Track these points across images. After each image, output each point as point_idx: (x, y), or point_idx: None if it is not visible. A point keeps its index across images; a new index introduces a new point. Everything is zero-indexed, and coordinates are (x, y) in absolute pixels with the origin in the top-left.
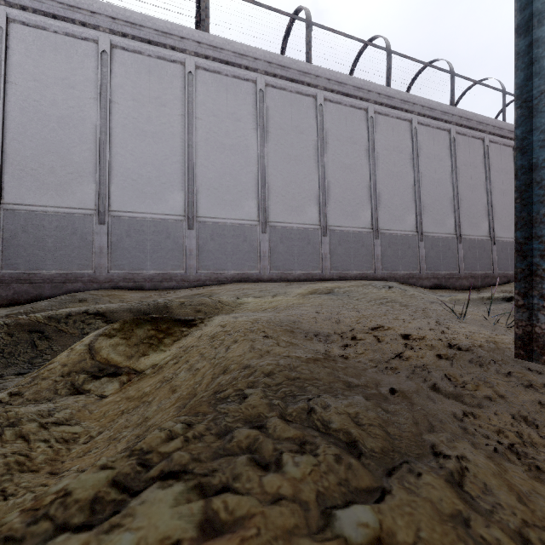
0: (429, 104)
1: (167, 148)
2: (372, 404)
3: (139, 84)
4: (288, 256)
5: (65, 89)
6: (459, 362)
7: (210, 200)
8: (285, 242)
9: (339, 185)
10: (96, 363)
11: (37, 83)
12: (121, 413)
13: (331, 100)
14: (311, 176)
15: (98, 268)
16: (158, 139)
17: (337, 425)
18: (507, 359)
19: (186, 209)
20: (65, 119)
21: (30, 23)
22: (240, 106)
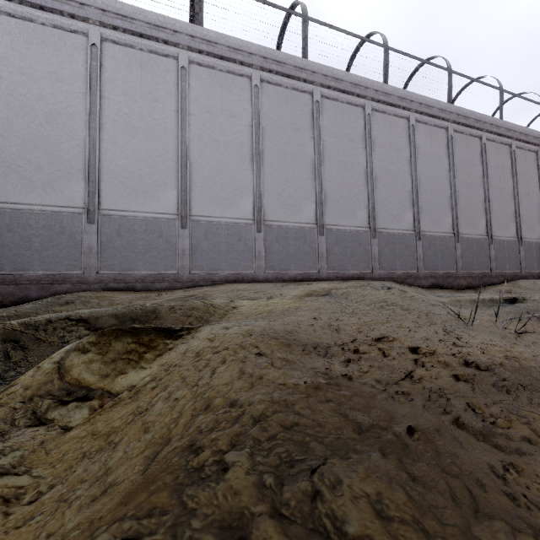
0: (427, 101)
1: (159, 145)
2: (393, 465)
3: (130, 79)
4: (284, 256)
5: (53, 83)
6: (481, 386)
7: (204, 198)
8: (281, 241)
9: (336, 183)
10: (65, 384)
11: (24, 76)
12: (82, 457)
13: (328, 97)
14: (307, 174)
15: (87, 269)
16: (150, 135)
17: (355, 527)
18: (538, 384)
19: (179, 208)
20: (52, 114)
21: (16, 14)
22: (235, 102)
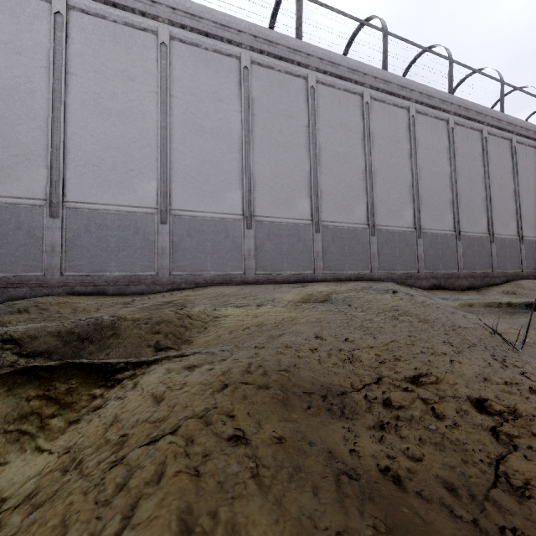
0: (427, 91)
1: (135, 129)
2: None
3: (102, 54)
4: (276, 255)
5: (9, 55)
6: None
7: (187, 191)
8: (273, 239)
9: (332, 176)
10: None
11: None
12: None
13: (324, 83)
14: (301, 166)
15: (49, 270)
16: (125, 118)
17: None
18: None
19: (158, 201)
20: (8, 91)
21: None
22: (222, 85)
